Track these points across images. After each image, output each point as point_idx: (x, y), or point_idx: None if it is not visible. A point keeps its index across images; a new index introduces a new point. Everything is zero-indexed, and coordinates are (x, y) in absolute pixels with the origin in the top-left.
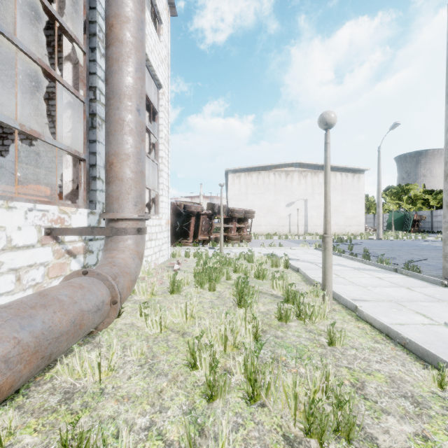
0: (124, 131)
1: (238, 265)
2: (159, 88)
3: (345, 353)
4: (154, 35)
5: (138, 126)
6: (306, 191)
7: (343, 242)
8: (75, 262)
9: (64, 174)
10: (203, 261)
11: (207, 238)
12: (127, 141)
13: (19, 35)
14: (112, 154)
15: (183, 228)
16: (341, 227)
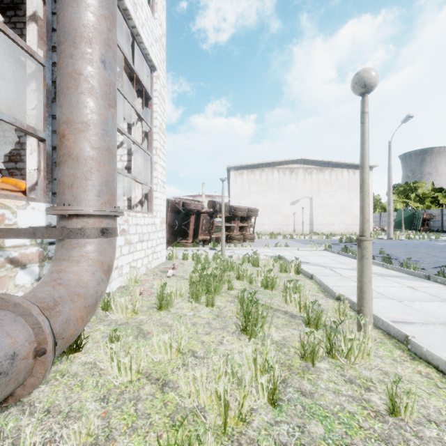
0: (80, 90)
1: (242, 271)
2: (153, 71)
3: (422, 435)
4: (146, 8)
5: (102, 84)
6: (311, 189)
7: (352, 242)
8: (25, 274)
9: (27, 161)
10: (201, 265)
11: (208, 238)
12: (85, 103)
13: (1, 16)
14: (63, 122)
15: (182, 227)
16: (348, 226)
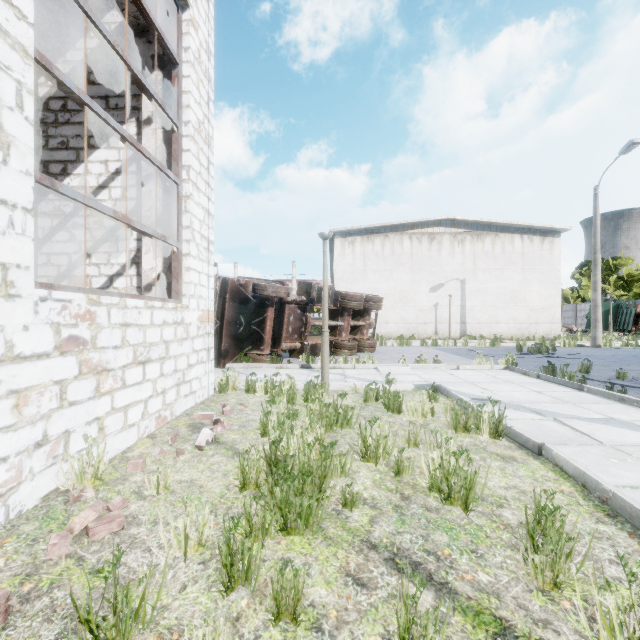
0: None
1: (373, 439)
2: (183, 9)
3: None
4: None
5: None
6: (463, 266)
7: (542, 353)
8: None
9: None
10: (277, 417)
11: (298, 346)
12: None
13: None
14: None
15: (252, 328)
16: (521, 325)
